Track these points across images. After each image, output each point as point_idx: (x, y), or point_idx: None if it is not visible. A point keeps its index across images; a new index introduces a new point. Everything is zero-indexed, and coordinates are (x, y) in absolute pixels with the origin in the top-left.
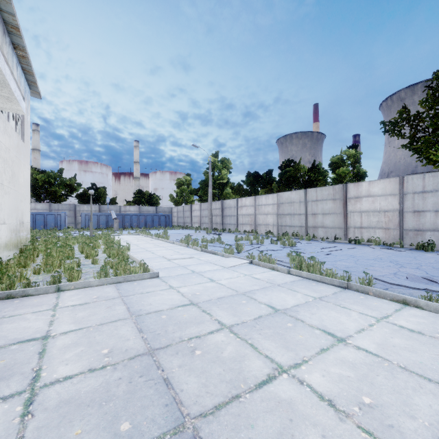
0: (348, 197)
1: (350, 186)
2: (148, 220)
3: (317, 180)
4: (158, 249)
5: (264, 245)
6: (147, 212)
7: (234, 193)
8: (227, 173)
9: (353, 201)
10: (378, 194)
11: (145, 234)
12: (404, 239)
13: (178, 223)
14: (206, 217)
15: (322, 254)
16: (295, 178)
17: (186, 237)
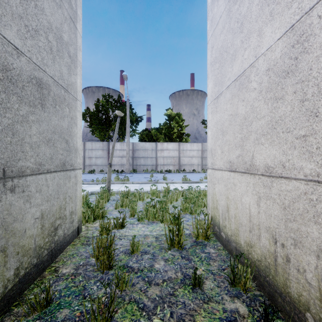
0: None
1: None
2: None
3: None
4: None
5: None
6: None
7: None
8: None
9: None
10: None
11: None
12: (85, 169)
13: None
14: None
15: None
16: None
17: None
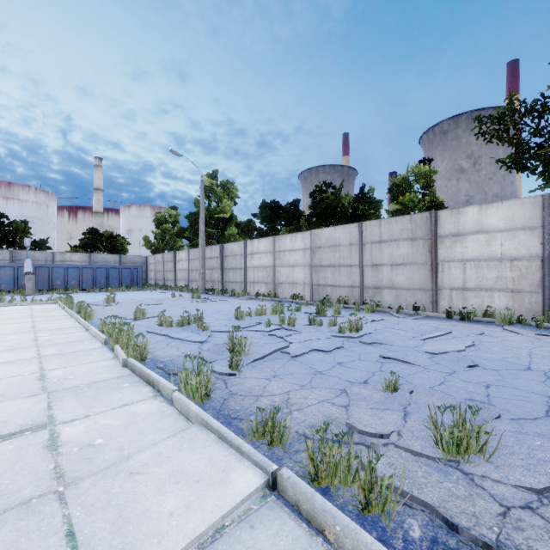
0: (439, 234)
1: (442, 214)
2: (99, 276)
3: (367, 215)
4: (4, 359)
5: (297, 332)
6: (104, 263)
7: (241, 235)
8: (231, 204)
9: (449, 241)
10: (498, 228)
11: (61, 304)
12: None
13: (155, 281)
14: (197, 271)
15: (456, 367)
16: (335, 210)
17: (114, 317)
